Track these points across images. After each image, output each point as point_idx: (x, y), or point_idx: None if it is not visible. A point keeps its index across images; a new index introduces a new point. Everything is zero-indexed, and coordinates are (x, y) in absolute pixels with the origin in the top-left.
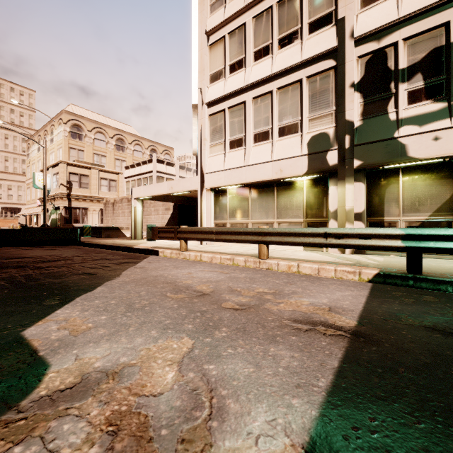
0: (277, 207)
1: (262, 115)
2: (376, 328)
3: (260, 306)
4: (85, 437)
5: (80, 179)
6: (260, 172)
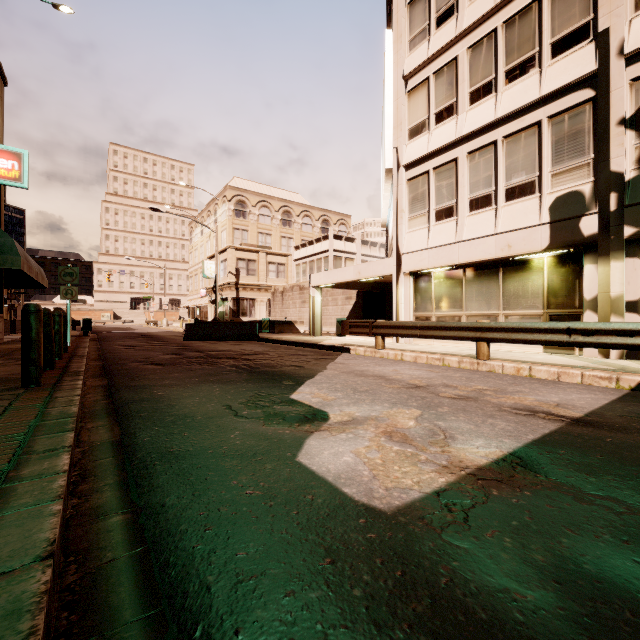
0: (504, 295)
1: (482, 173)
2: (603, 420)
3: (478, 398)
4: (375, 435)
5: (247, 265)
6: (479, 249)
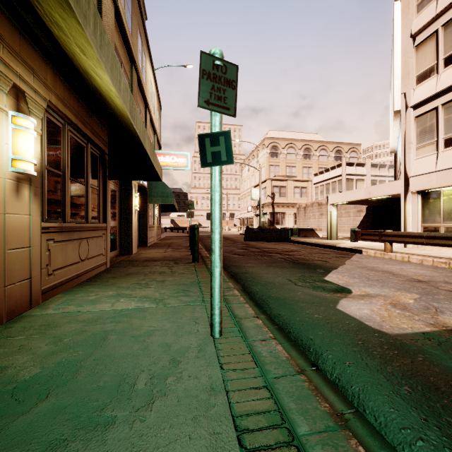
0: None
1: None
2: None
3: None
4: (383, 304)
5: (279, 190)
6: None
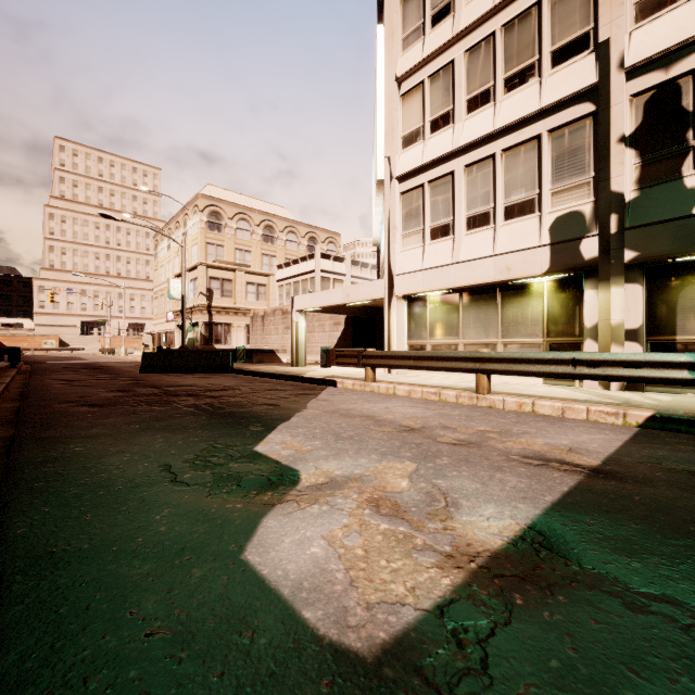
0: (503, 322)
1: (480, 189)
2: (623, 468)
3: (482, 443)
4: (357, 506)
5: (222, 285)
6: (477, 271)
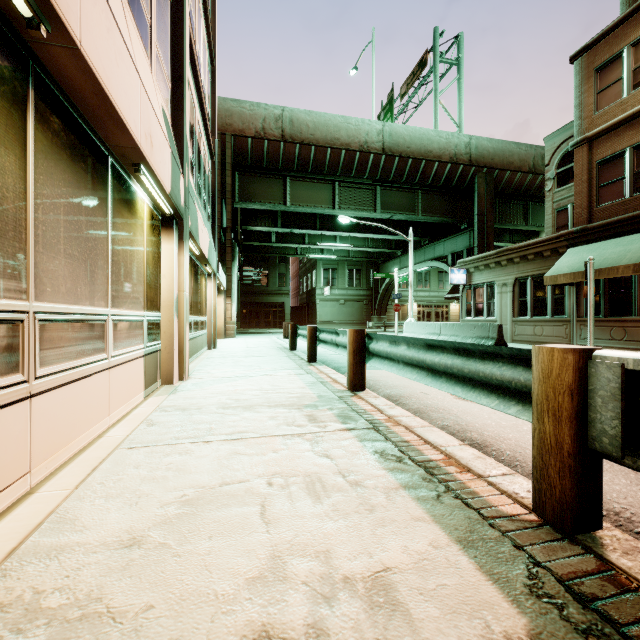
0: (114, 259)
1: None
2: None
3: None
4: None
5: None
6: (123, 75)
